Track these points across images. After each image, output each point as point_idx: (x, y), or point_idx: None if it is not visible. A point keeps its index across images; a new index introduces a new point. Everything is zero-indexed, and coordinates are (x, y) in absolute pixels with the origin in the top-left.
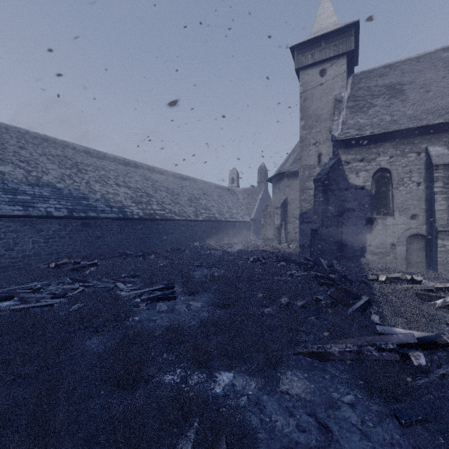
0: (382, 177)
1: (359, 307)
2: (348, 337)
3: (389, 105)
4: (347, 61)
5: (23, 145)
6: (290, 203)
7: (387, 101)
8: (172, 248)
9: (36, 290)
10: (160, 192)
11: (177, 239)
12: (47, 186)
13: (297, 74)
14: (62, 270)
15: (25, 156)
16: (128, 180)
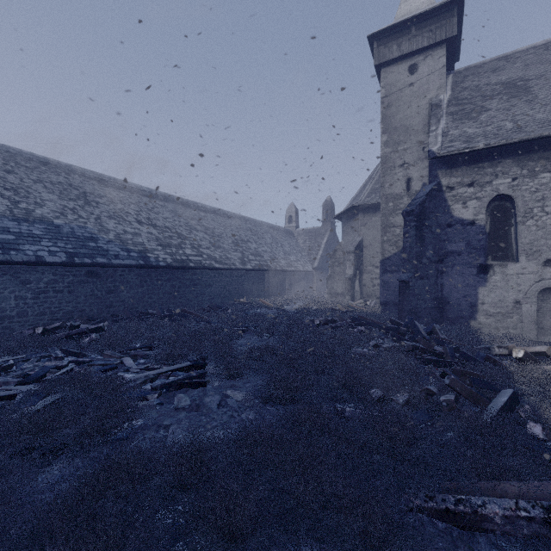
0: (501, 208)
1: (502, 408)
2: (509, 479)
3: (509, 108)
4: (446, 53)
5: (12, 168)
6: (366, 247)
7: (506, 102)
8: (210, 306)
9: (6, 369)
10: (196, 233)
11: (217, 294)
12: (40, 223)
13: (378, 72)
14: (52, 337)
15: (13, 182)
16: (154, 217)
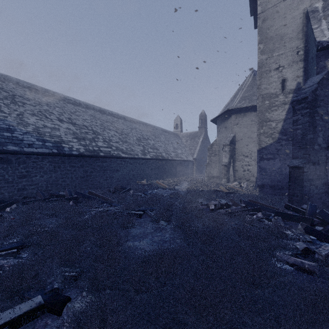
0: None
1: None
2: None
3: None
4: None
5: None
6: (238, 141)
7: None
8: (115, 188)
9: None
10: (108, 131)
11: (123, 177)
12: None
13: None
14: None
15: None
16: (75, 117)
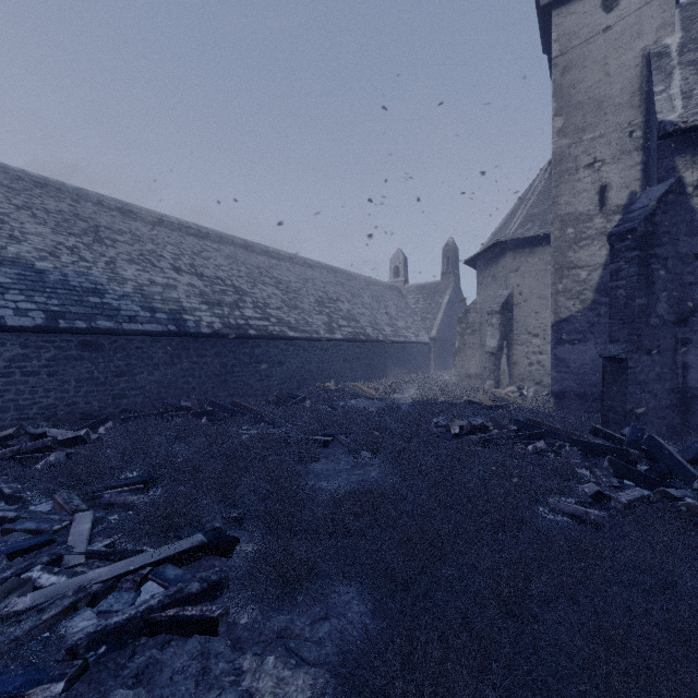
0: None
1: None
2: None
3: None
4: None
5: None
6: (518, 304)
7: None
8: (278, 395)
9: None
10: (262, 286)
11: (292, 376)
12: (11, 265)
13: (545, 19)
14: None
15: None
16: (201, 263)
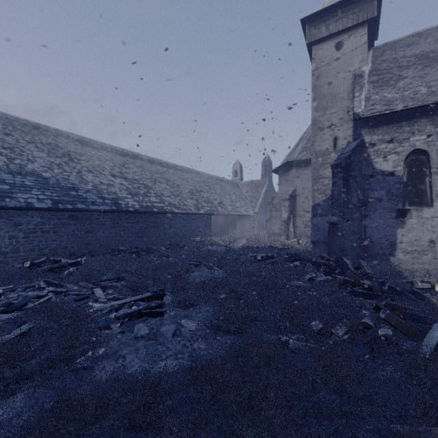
0: (417, 161)
1: None
2: None
3: (424, 75)
4: (367, 31)
5: (9, 132)
6: (298, 195)
7: (420, 71)
8: (170, 244)
9: None
10: (159, 184)
11: (176, 234)
12: (31, 175)
13: (309, 49)
14: (38, 270)
15: (10, 142)
16: (125, 171)
